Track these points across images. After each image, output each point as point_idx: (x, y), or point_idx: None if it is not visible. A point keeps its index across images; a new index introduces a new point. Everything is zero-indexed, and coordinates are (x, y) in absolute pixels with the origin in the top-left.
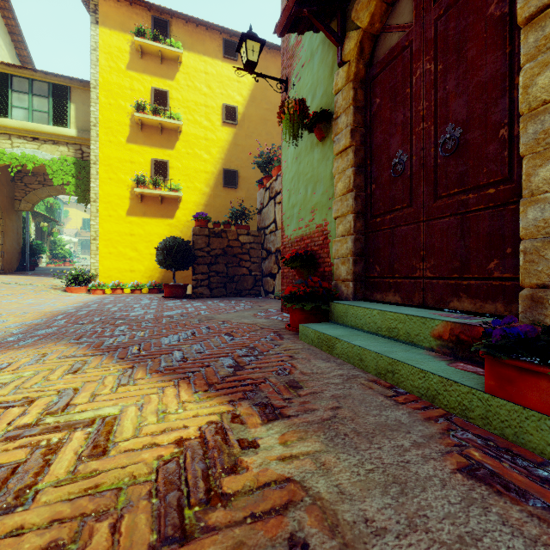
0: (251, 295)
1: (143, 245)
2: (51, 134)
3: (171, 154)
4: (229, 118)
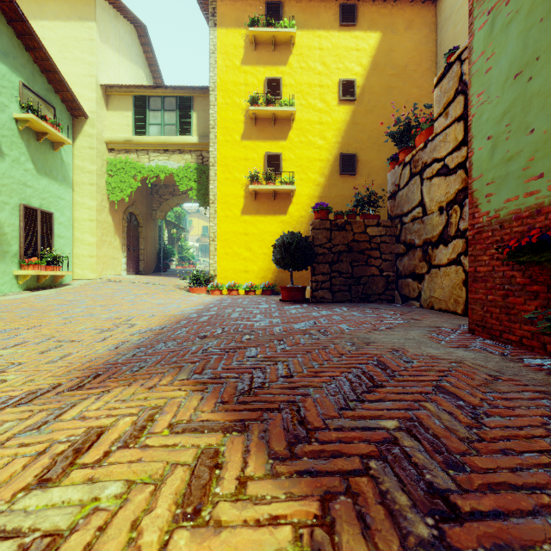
0: (382, 300)
1: (257, 244)
2: (178, 144)
3: (284, 145)
4: (347, 94)
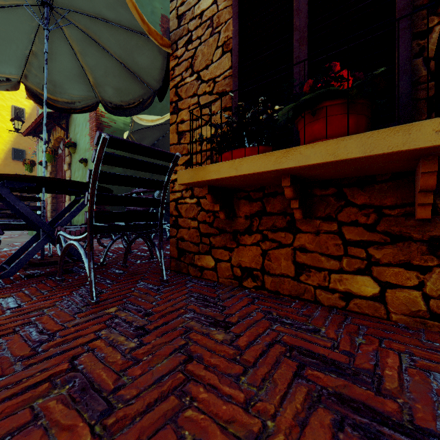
0: None
1: None
2: None
3: None
4: (18, 115)
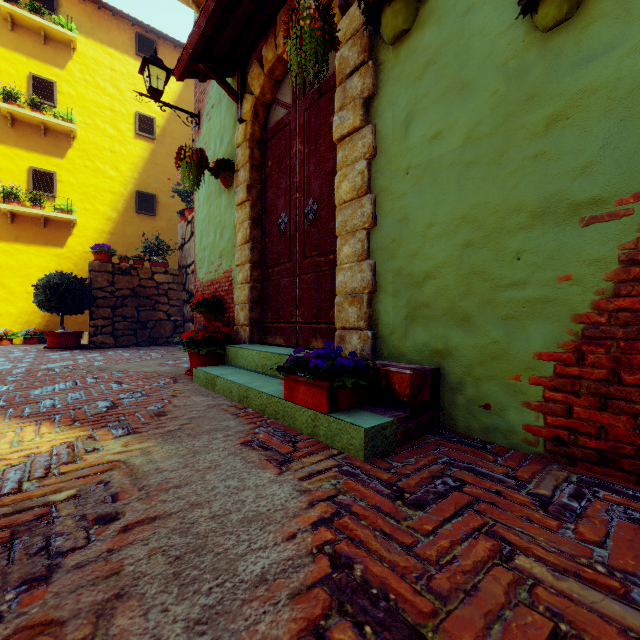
0: (170, 343)
1: (16, 280)
2: None
3: (60, 164)
4: (145, 130)
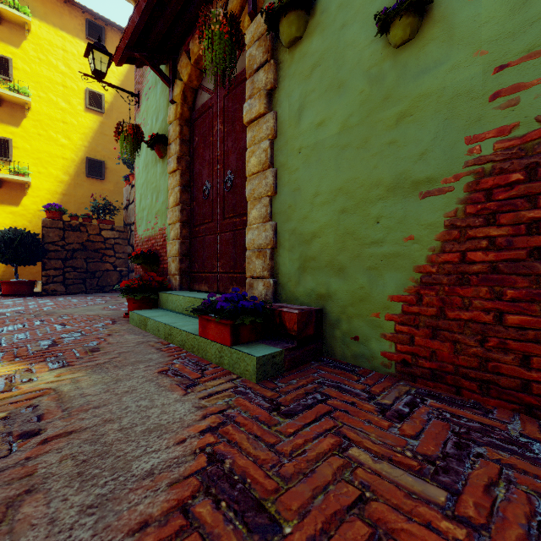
0: (116, 290)
1: None
2: None
3: (15, 132)
4: (94, 104)
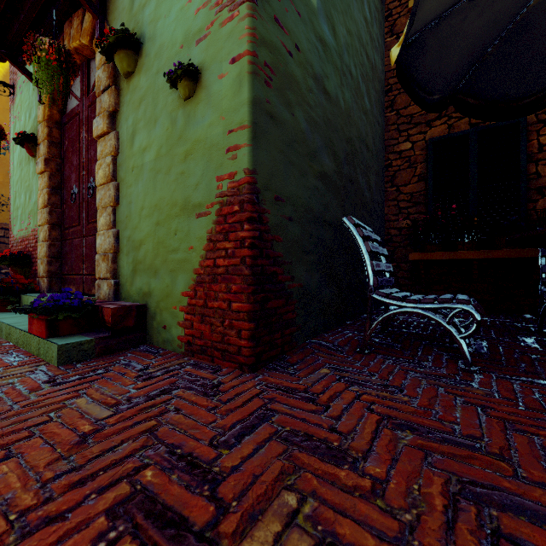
0: None
1: None
2: None
3: None
4: None
